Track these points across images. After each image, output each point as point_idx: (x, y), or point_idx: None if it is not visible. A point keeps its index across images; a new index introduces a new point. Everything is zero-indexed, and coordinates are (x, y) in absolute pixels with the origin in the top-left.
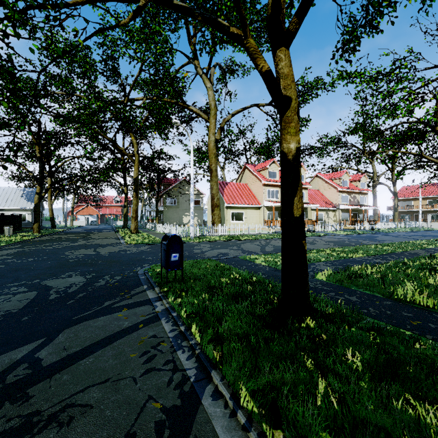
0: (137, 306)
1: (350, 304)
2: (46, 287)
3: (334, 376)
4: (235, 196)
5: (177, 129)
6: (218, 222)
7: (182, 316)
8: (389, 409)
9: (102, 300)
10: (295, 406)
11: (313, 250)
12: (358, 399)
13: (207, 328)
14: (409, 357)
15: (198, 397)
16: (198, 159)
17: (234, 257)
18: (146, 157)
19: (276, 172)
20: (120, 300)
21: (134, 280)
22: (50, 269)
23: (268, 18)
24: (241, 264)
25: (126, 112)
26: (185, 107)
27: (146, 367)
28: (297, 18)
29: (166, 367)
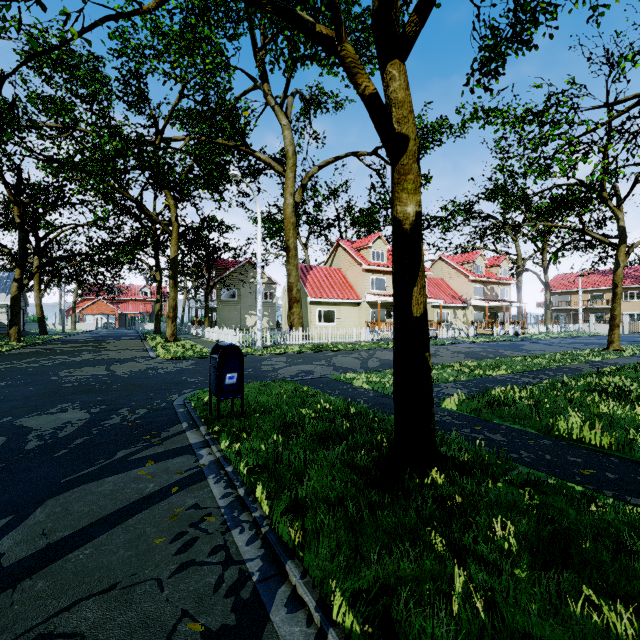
0: (171, 458)
1: (493, 445)
2: (23, 428)
3: (477, 562)
4: (323, 286)
5: (237, 185)
6: (299, 325)
7: (241, 471)
8: (561, 613)
9: (114, 448)
10: (421, 620)
11: (436, 365)
12: (515, 598)
13: (279, 490)
14: (584, 527)
15: (265, 609)
16: (269, 232)
17: (322, 377)
18: (190, 227)
19: (382, 253)
20: (144, 448)
21: (167, 415)
22: (32, 400)
23: (374, 15)
24: (332, 387)
25: (158, 158)
26: (250, 154)
27: (181, 559)
28: (417, 16)
29: (213, 558)
